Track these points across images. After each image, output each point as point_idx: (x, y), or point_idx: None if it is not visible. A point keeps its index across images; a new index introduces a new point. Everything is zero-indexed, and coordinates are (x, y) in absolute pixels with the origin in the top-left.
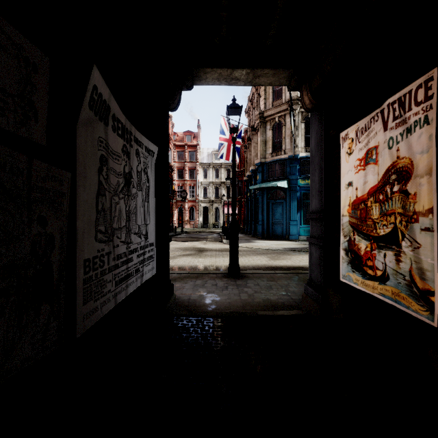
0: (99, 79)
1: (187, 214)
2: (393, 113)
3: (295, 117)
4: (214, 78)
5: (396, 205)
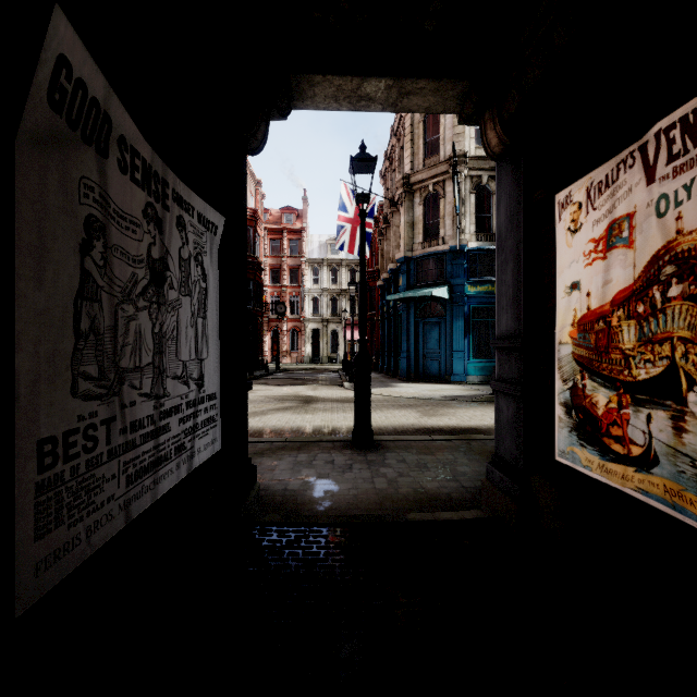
0: (75, 44)
1: (286, 341)
2: (669, 148)
3: (461, 184)
4: (328, 95)
5: (675, 324)
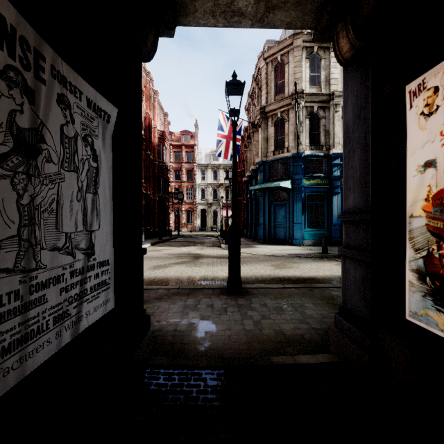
0: None
1: (184, 217)
2: None
3: (300, 112)
4: (207, 11)
5: None
